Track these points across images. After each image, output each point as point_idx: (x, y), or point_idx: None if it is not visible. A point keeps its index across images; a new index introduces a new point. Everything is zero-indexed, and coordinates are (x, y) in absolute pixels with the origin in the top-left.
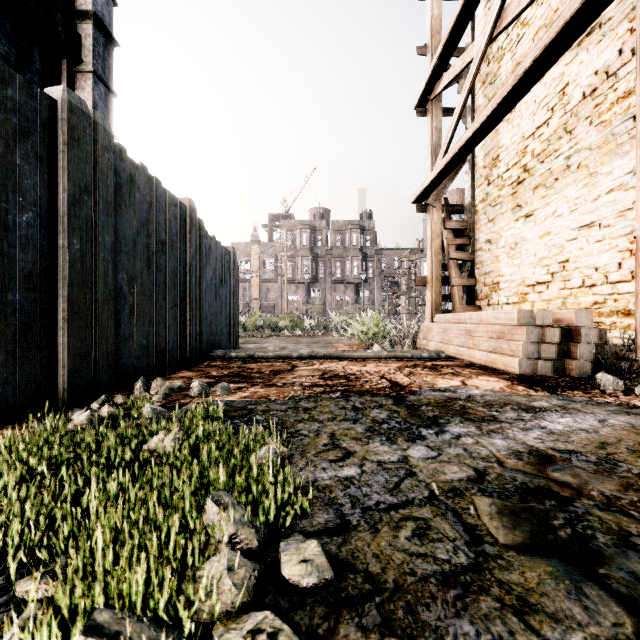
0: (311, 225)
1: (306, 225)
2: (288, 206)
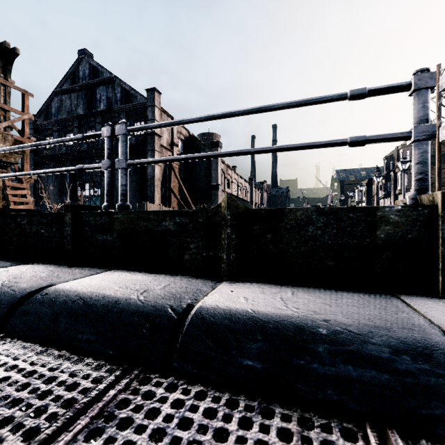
0: None
1: None
2: None
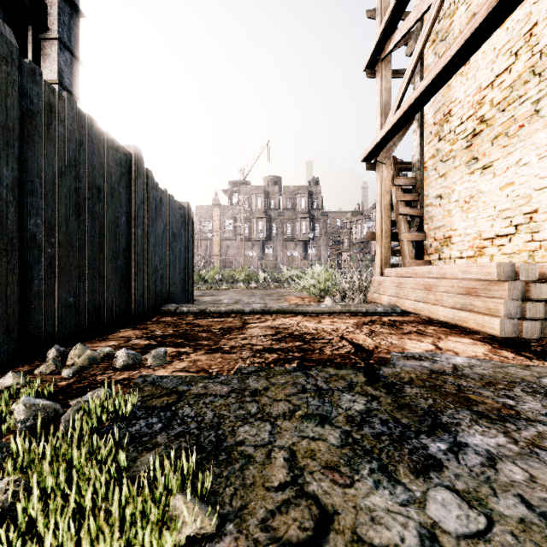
0: (265, 190)
1: (261, 190)
2: (245, 174)
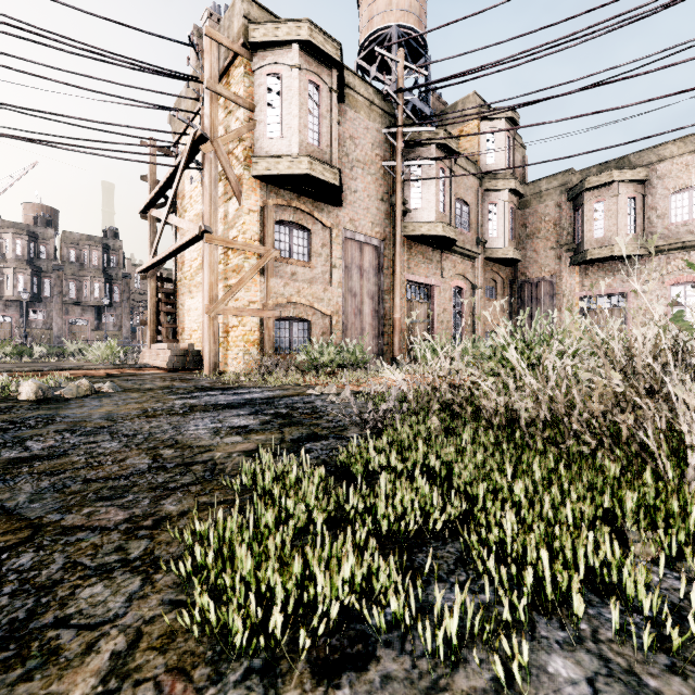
0: (31, 231)
1: (22, 230)
2: None
